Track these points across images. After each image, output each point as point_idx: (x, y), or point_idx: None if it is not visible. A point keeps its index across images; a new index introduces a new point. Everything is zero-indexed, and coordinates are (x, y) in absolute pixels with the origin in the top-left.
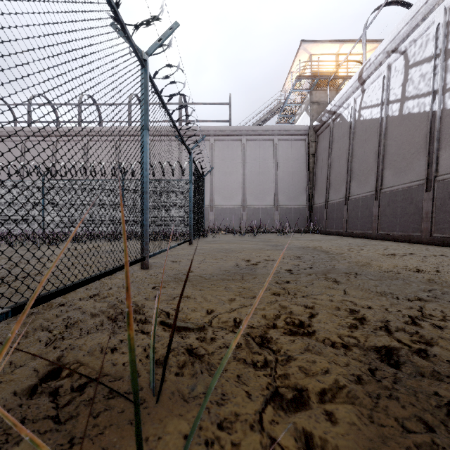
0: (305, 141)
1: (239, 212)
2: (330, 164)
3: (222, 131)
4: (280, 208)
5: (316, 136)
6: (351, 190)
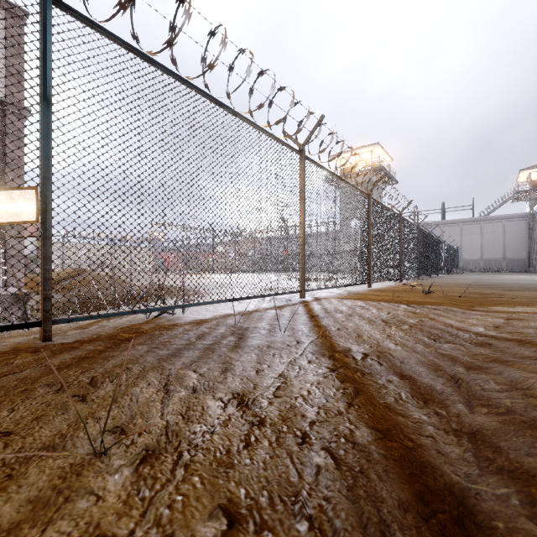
0: (526, 221)
1: (478, 262)
2: (535, 237)
3: (467, 221)
4: (507, 259)
5: (533, 218)
6: (536, 253)
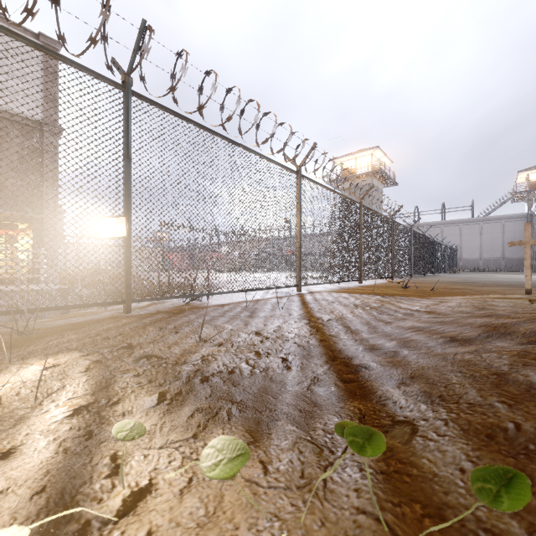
0: (525, 221)
1: (477, 261)
2: (533, 237)
3: (467, 221)
4: (505, 259)
5: (531, 218)
6: (534, 253)
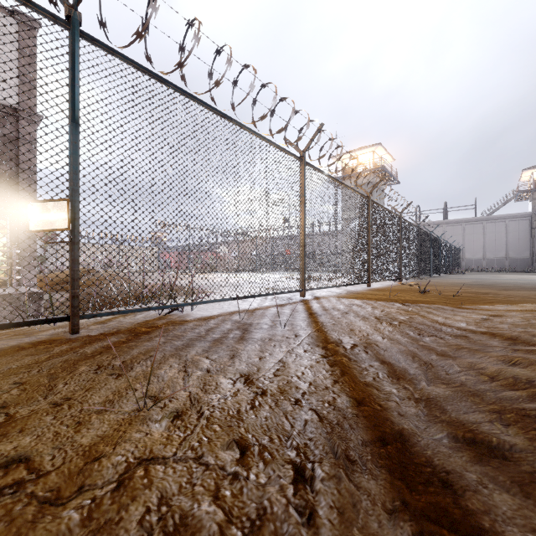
0: (529, 220)
1: (481, 261)
2: None
3: (470, 220)
4: (509, 259)
5: (535, 218)
6: None
